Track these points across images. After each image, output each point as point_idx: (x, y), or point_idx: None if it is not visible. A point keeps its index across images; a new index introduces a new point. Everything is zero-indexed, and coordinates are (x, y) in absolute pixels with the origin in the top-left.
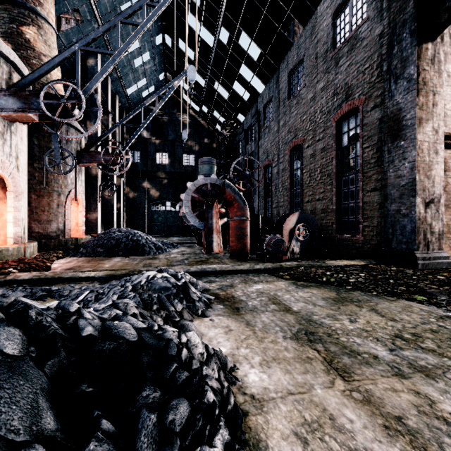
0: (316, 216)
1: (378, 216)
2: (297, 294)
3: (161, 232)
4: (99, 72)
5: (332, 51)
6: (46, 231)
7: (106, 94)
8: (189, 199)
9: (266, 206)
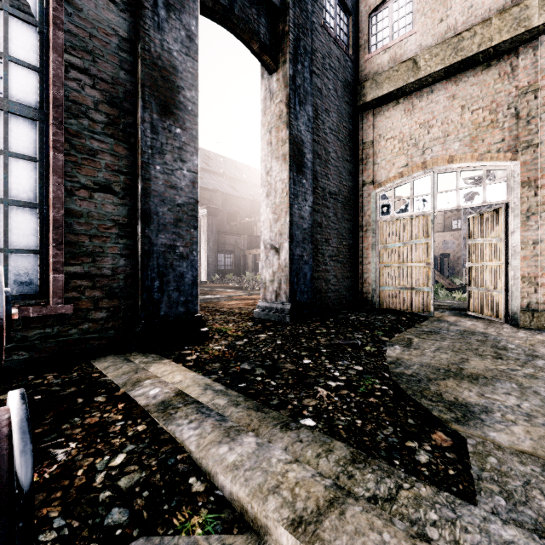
0: None
1: (116, 253)
2: (522, 404)
3: None
4: None
5: None
6: None
7: None
8: None
9: None
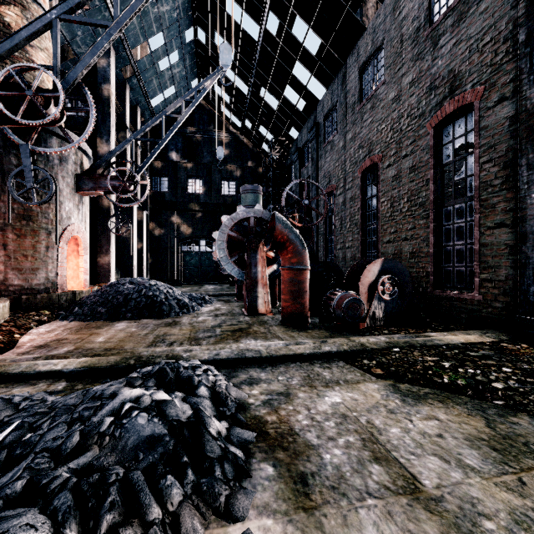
0: (402, 262)
1: (507, 266)
2: (411, 423)
3: (194, 278)
4: (88, 53)
5: (428, 27)
6: (29, 283)
7: (123, 105)
8: (225, 238)
9: (328, 246)
